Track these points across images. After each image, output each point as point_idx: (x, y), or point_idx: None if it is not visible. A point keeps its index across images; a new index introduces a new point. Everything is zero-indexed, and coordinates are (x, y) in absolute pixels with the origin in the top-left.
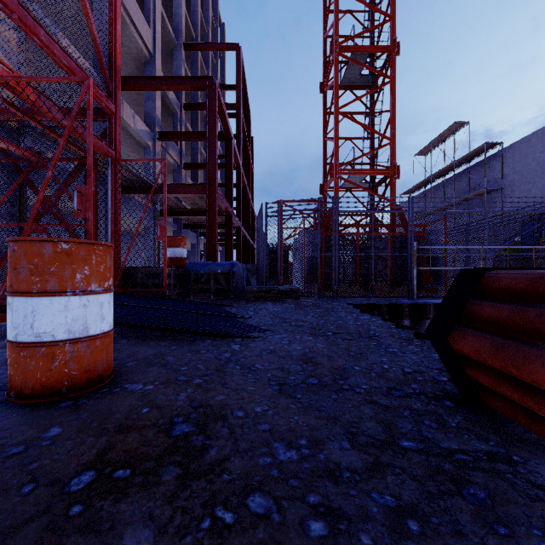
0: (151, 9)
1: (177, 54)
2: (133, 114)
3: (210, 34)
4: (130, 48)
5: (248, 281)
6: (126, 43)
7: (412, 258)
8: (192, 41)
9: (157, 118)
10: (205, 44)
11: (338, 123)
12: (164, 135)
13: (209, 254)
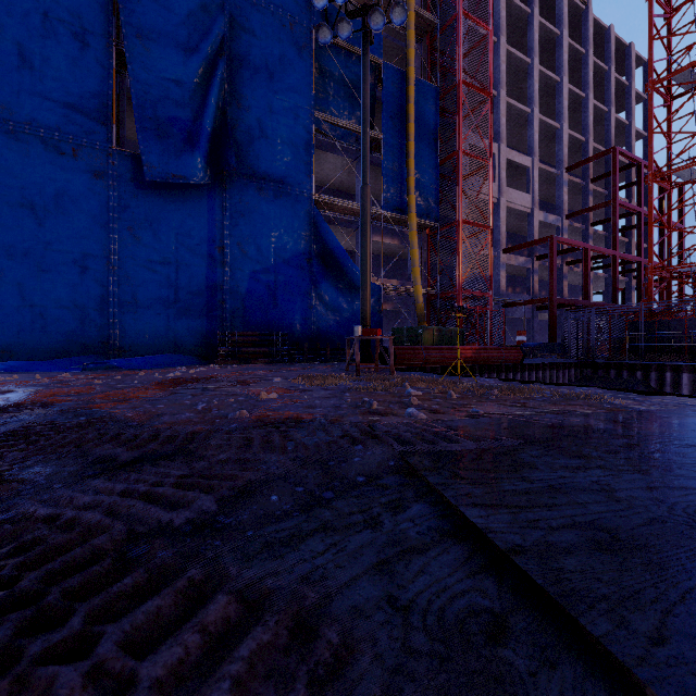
0: (530, 181)
1: (559, 180)
2: (516, 257)
3: (613, 109)
4: (517, 213)
5: (564, 352)
6: (514, 213)
7: (641, 339)
8: (582, 145)
9: (535, 247)
10: (583, 161)
11: (651, 235)
12: (540, 257)
13: (550, 336)
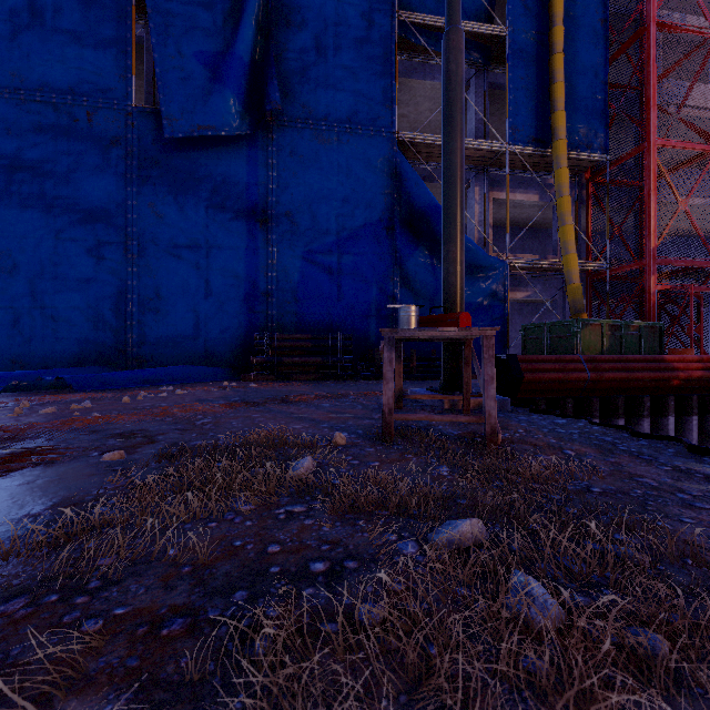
0: None
1: None
2: None
3: None
4: None
5: None
6: None
7: None
8: None
9: None
10: None
11: None
12: None
13: None
